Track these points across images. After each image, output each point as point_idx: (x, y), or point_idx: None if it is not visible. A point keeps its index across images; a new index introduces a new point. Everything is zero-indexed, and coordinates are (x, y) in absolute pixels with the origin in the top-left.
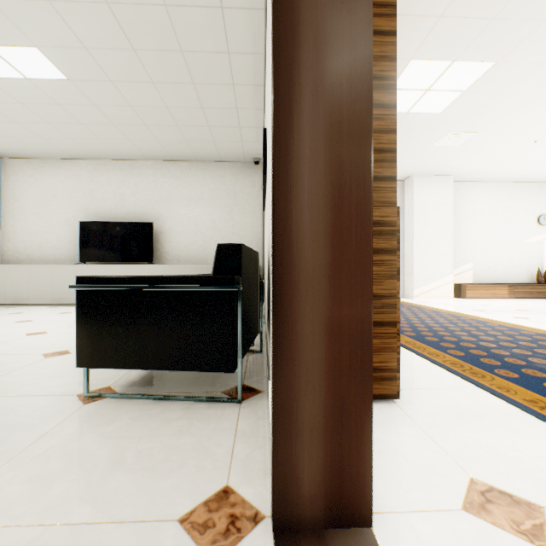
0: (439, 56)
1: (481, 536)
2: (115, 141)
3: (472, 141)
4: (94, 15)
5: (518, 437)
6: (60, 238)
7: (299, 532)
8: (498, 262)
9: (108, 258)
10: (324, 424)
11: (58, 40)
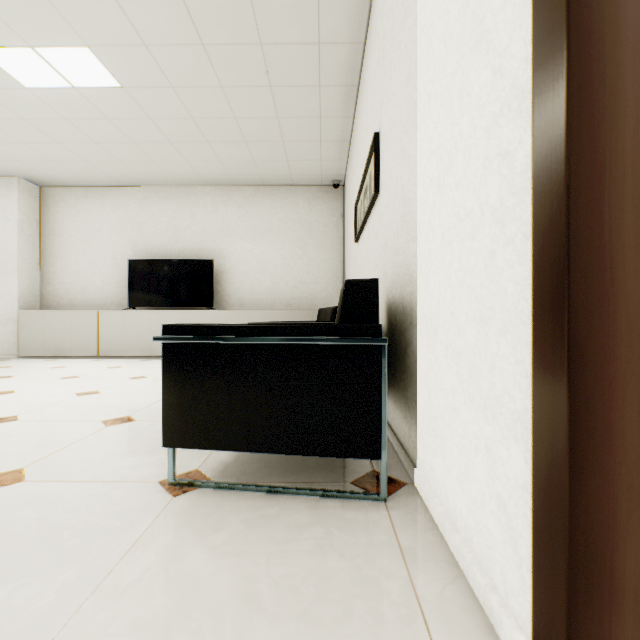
0: None
1: None
2: (170, 163)
3: None
4: (158, 1)
5: None
6: (105, 279)
7: None
8: None
9: (161, 303)
10: None
11: (113, 36)
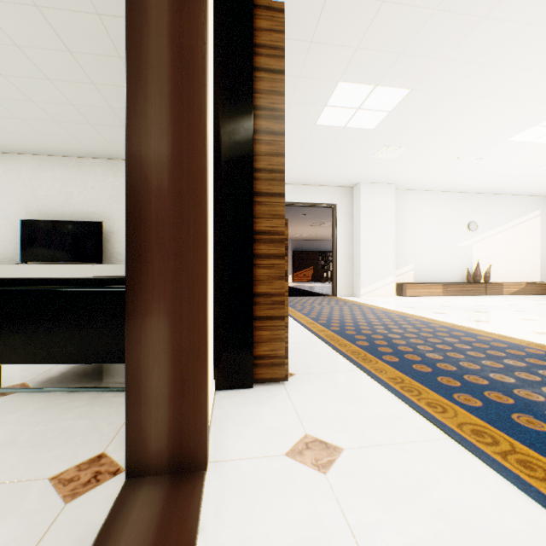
0: (363, 81)
1: (286, 469)
2: (59, 137)
3: (405, 154)
4: (23, 16)
5: (363, 404)
6: None
7: (147, 478)
8: (435, 263)
9: (53, 258)
10: (168, 393)
11: None
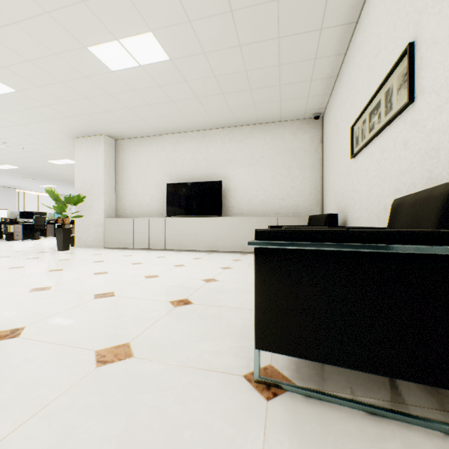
0: None
1: None
2: (195, 114)
3: None
4: None
5: None
6: (152, 197)
7: None
8: None
9: (187, 213)
10: None
11: (169, 19)
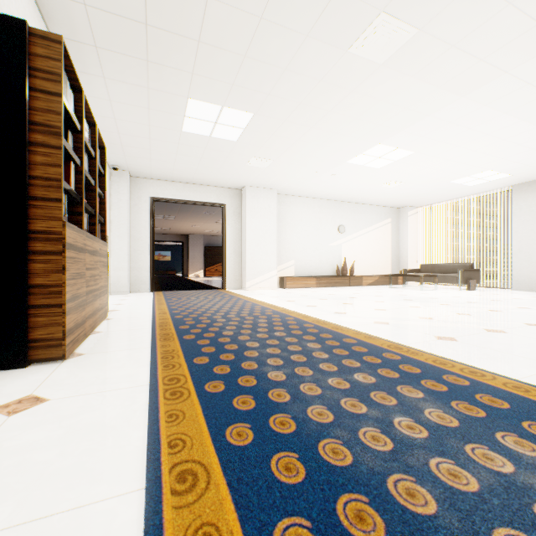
0: (210, 100)
1: None
2: None
3: (274, 165)
4: None
5: (114, 370)
6: None
7: None
8: (313, 260)
9: None
10: None
11: None
